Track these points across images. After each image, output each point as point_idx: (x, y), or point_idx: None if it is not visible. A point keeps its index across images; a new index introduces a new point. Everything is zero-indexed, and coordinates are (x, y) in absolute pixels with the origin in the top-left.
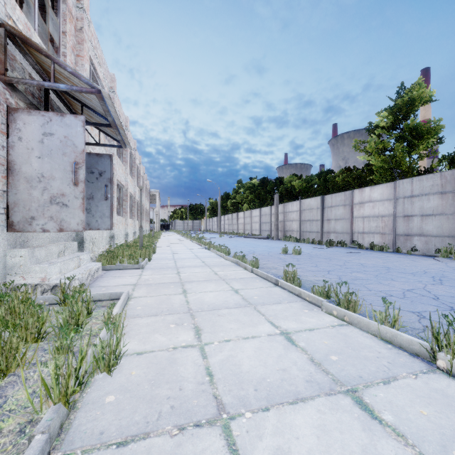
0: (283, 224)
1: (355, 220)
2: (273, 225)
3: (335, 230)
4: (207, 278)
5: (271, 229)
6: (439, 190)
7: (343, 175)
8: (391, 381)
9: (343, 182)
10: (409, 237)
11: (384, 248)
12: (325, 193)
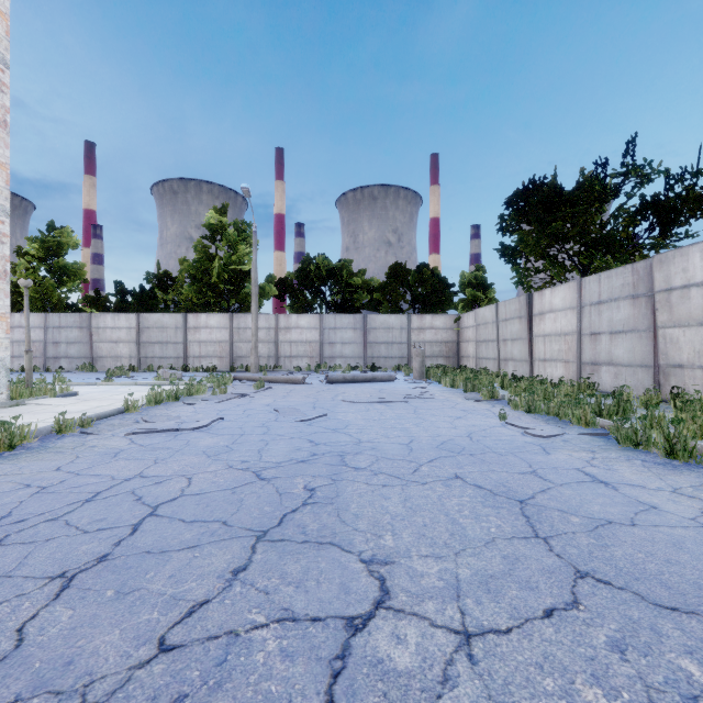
0: None
1: None
2: None
3: None
4: None
5: None
6: (79, 326)
7: None
8: None
9: None
10: (58, 359)
11: (36, 369)
12: None
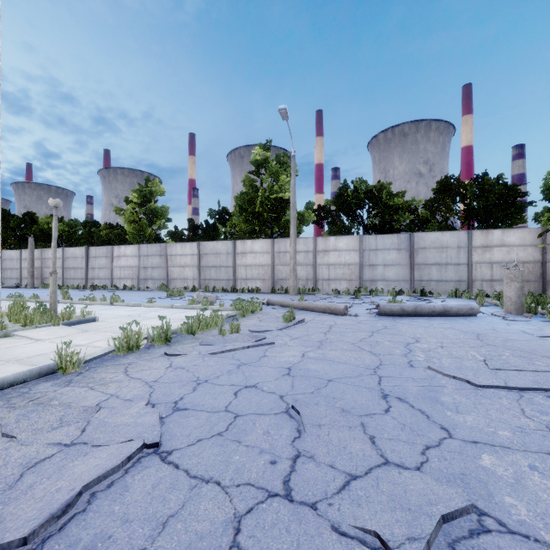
0: (40, 271)
1: (115, 269)
2: (25, 272)
3: (99, 277)
4: (4, 305)
5: (21, 277)
6: (159, 254)
7: (107, 230)
8: (99, 307)
9: (107, 236)
10: (147, 281)
11: (132, 288)
12: (91, 242)
